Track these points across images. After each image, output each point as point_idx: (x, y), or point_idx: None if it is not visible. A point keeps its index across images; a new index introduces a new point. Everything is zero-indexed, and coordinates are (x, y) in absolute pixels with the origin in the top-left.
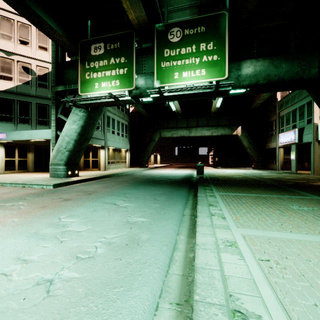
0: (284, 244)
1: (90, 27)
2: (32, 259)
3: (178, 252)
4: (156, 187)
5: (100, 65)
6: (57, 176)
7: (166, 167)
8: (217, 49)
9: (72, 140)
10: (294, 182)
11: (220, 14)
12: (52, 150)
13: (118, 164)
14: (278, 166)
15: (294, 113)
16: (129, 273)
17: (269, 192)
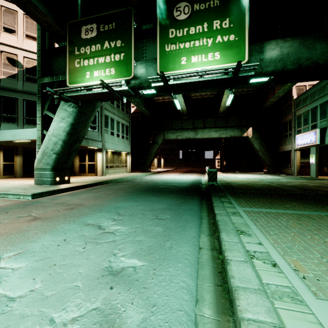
0: None
1: (80, 6)
2: None
3: None
4: (159, 197)
5: (92, 50)
6: (42, 183)
7: (170, 171)
8: (234, 27)
9: (60, 140)
10: (327, 191)
11: None
12: (37, 153)
13: (118, 169)
14: (294, 170)
15: (314, 112)
16: None
17: (309, 207)
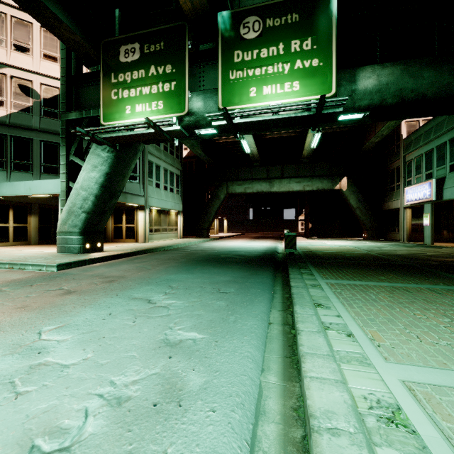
0: None
1: (118, 19)
2: None
3: (268, 425)
4: (221, 269)
5: (133, 77)
6: (68, 251)
7: (236, 237)
8: (318, 48)
9: (91, 195)
10: (439, 260)
11: None
12: (61, 211)
13: (166, 233)
14: (403, 235)
15: (429, 156)
16: None
17: (409, 279)
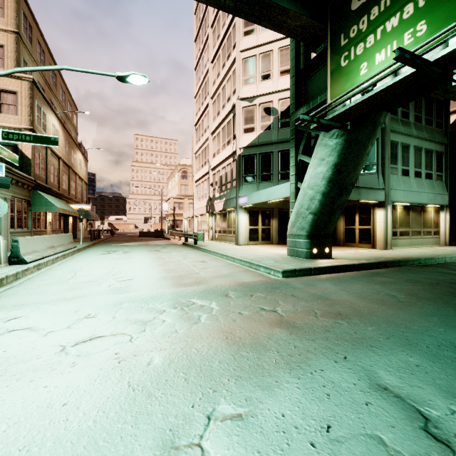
0: None
1: None
2: None
3: None
4: None
5: (371, 19)
6: (296, 254)
7: None
8: None
9: (318, 193)
10: None
11: None
12: (290, 214)
13: (418, 238)
14: None
15: None
16: None
17: None
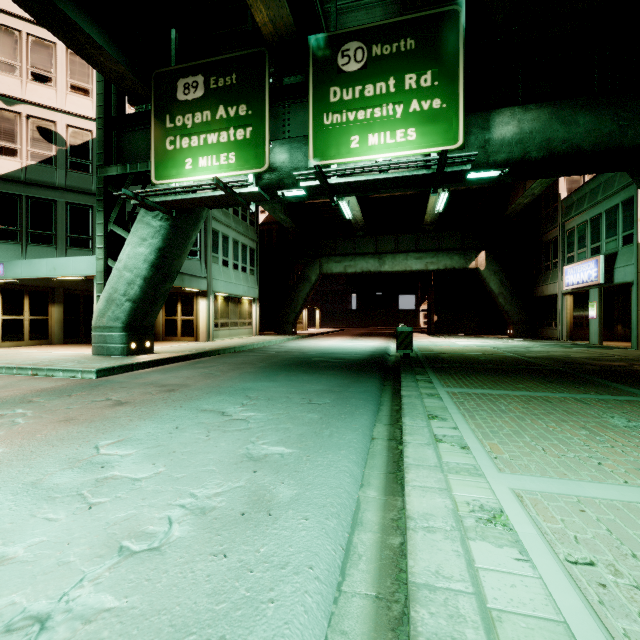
0: (620, 517)
1: (175, 42)
2: (12, 555)
3: (364, 533)
4: (313, 375)
5: (195, 121)
6: (107, 352)
7: (332, 334)
8: (440, 85)
9: (139, 277)
10: (602, 365)
11: (448, 12)
12: (97, 299)
13: (236, 329)
14: (561, 332)
15: (596, 224)
16: (245, 595)
17: (554, 388)
